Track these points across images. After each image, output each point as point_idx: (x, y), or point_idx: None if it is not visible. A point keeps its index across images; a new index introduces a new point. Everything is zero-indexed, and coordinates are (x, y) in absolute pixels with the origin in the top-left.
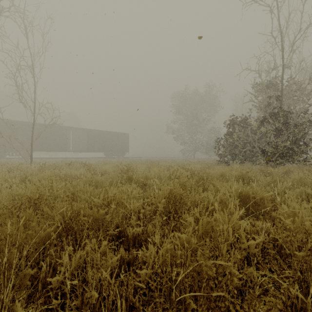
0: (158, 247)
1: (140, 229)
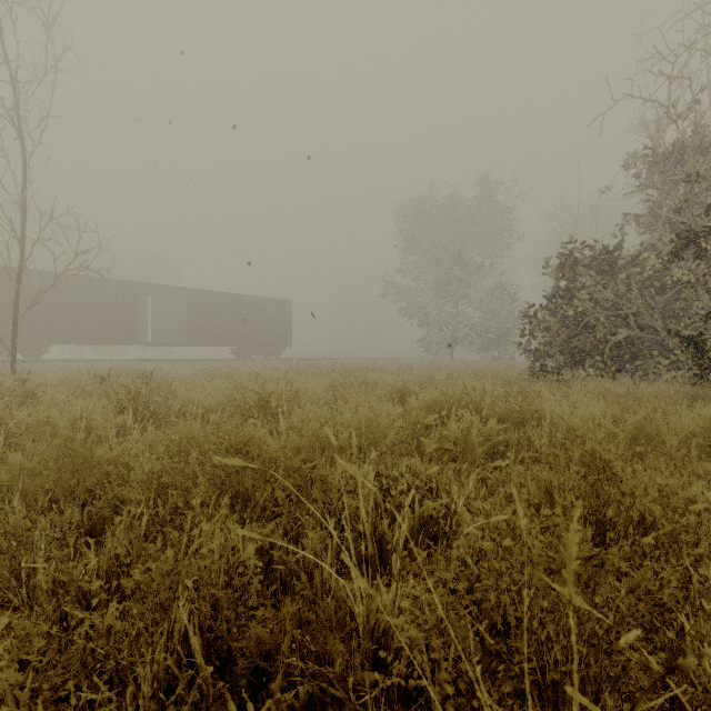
0: None
1: None
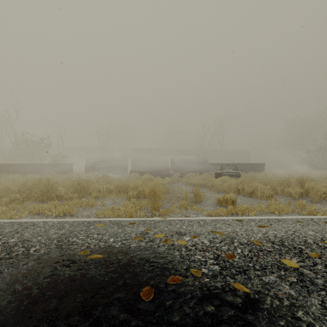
0: None
1: None
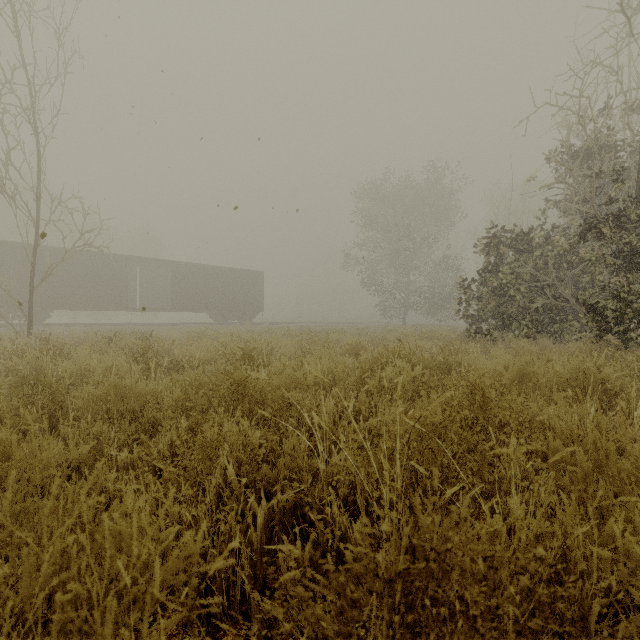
0: None
1: None
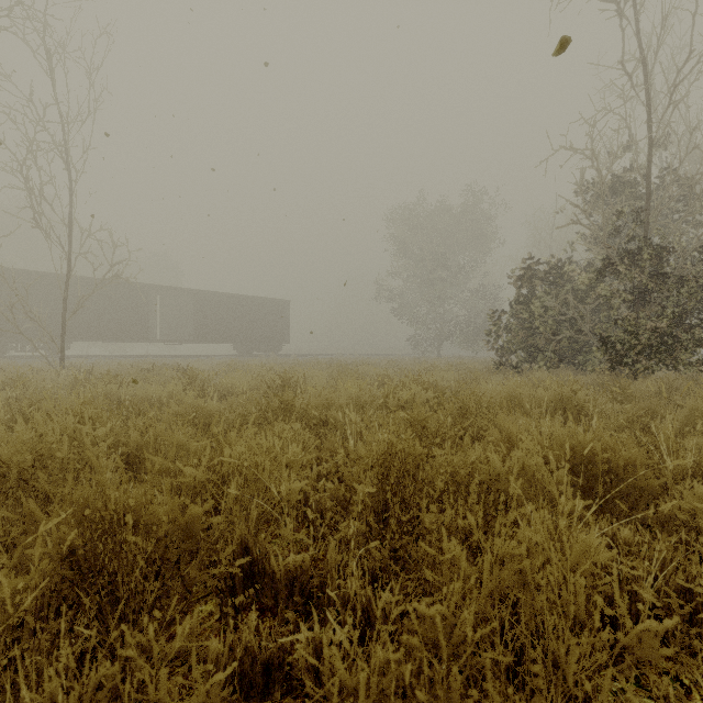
0: (355, 614)
1: (305, 555)
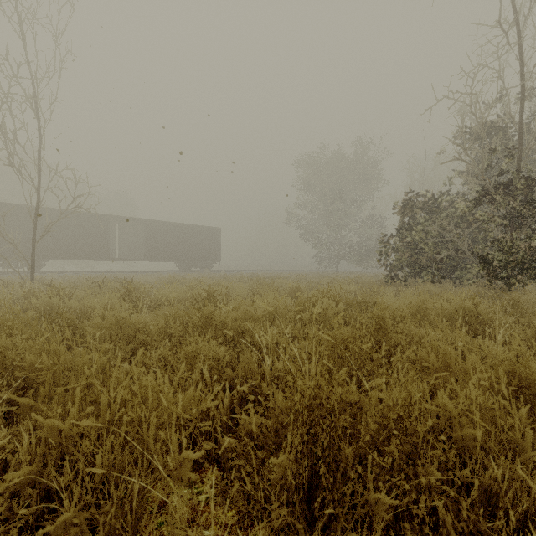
0: None
1: None
